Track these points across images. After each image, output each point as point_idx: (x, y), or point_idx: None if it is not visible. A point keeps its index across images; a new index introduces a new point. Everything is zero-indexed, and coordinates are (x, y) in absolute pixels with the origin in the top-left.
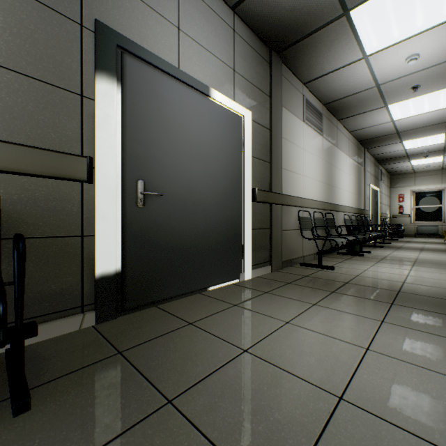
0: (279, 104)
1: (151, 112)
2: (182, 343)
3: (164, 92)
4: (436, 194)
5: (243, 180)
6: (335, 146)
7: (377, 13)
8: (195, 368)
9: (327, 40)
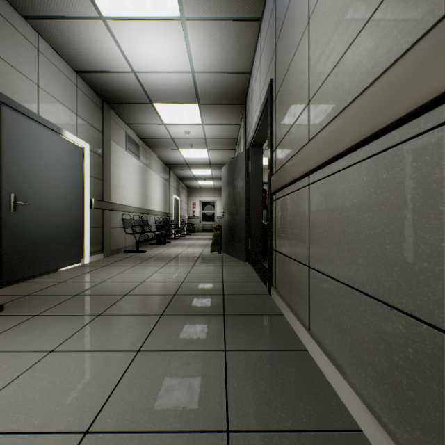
0: (109, 139)
1: (20, 145)
2: (66, 286)
3: (29, 131)
4: (212, 204)
5: (84, 192)
6: (149, 168)
7: (168, 110)
8: (81, 289)
9: (142, 110)
